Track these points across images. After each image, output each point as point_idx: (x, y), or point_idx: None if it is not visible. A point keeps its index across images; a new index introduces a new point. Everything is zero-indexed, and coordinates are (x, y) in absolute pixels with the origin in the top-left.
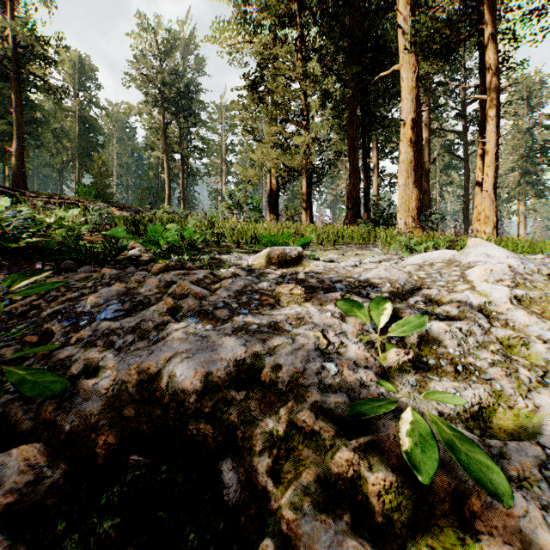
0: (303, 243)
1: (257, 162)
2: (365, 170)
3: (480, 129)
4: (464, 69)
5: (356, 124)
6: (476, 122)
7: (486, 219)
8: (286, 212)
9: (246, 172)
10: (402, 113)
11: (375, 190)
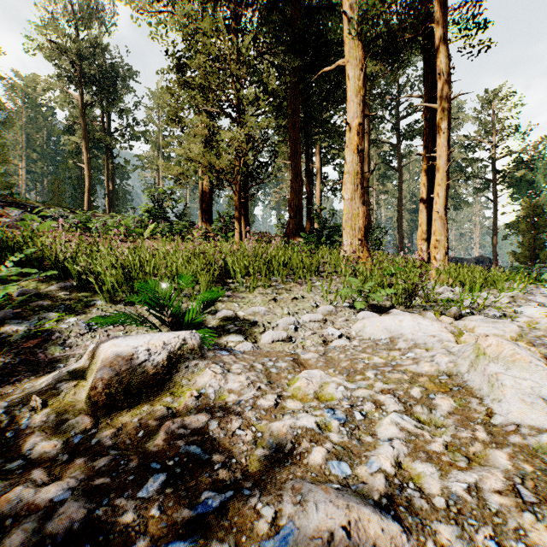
0: (207, 299)
1: (185, 159)
2: (308, 176)
3: (425, 142)
4: (398, 85)
5: (298, 125)
6: (408, 137)
7: (437, 244)
8: (220, 219)
9: (171, 169)
10: (348, 116)
11: (318, 196)
